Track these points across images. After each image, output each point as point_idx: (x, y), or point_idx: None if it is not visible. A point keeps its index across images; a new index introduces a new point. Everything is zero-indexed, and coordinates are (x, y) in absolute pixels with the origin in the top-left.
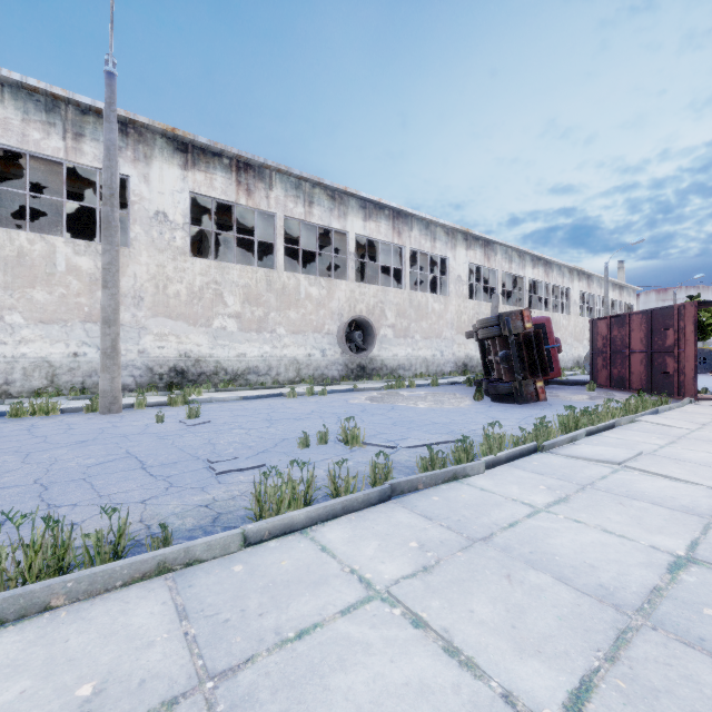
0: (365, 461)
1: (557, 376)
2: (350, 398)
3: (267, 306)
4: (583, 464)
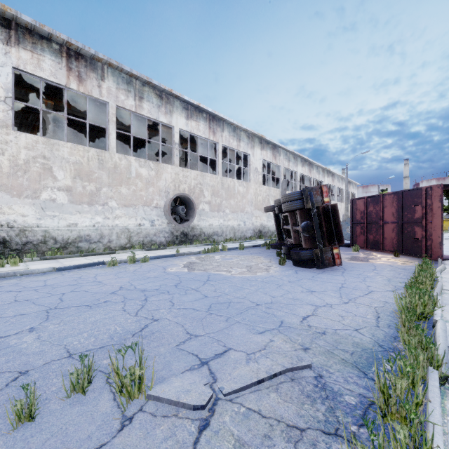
0: None
1: None
2: (170, 265)
3: (99, 182)
4: None
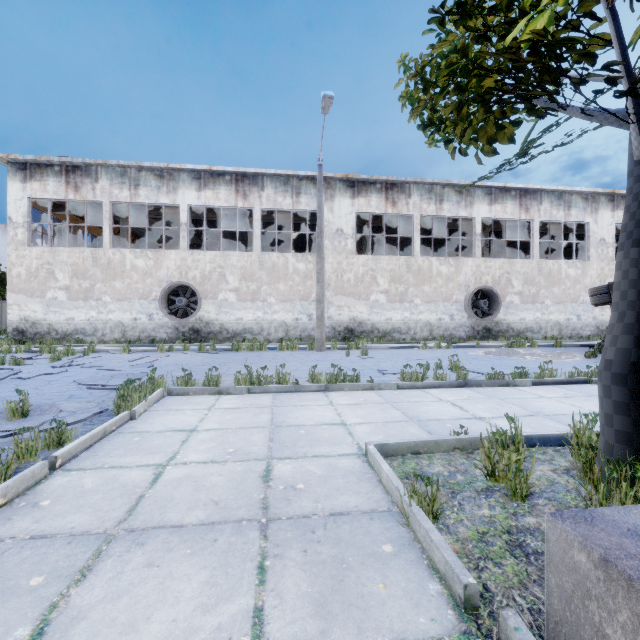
0: None
1: None
2: (469, 351)
3: (407, 283)
4: None
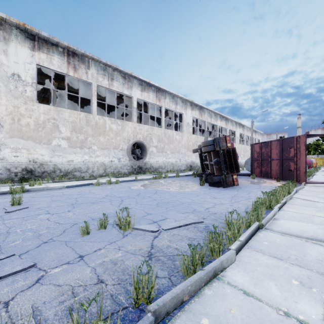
0: (133, 250)
1: None
2: (132, 185)
3: (86, 134)
4: (299, 242)
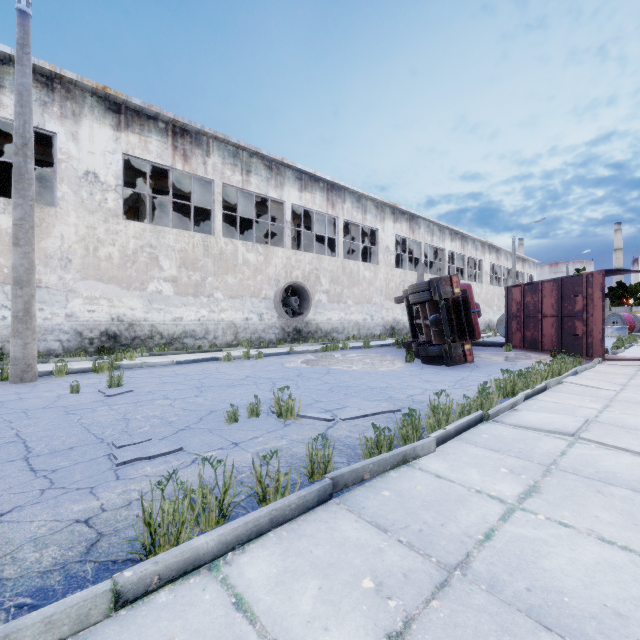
0: (300, 438)
1: (478, 338)
2: (286, 362)
3: (204, 271)
4: (535, 436)
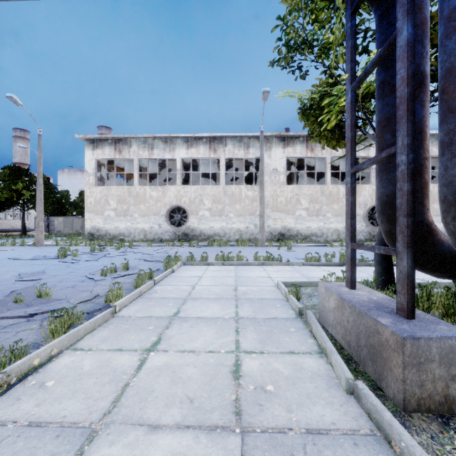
0: None
1: None
2: None
3: (321, 203)
4: None
